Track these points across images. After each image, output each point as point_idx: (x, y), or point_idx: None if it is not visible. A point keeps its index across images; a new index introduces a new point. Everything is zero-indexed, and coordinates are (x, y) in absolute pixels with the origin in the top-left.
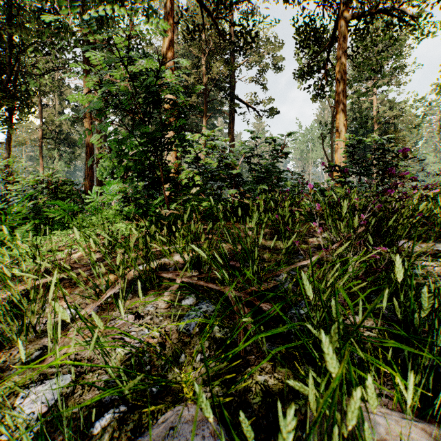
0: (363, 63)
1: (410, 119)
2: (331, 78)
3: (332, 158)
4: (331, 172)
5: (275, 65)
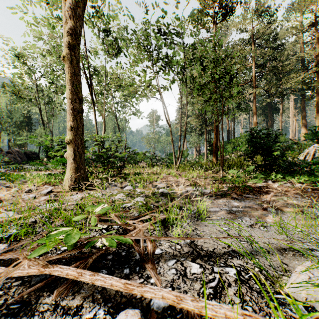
0: None
1: None
2: None
3: None
4: None
5: None
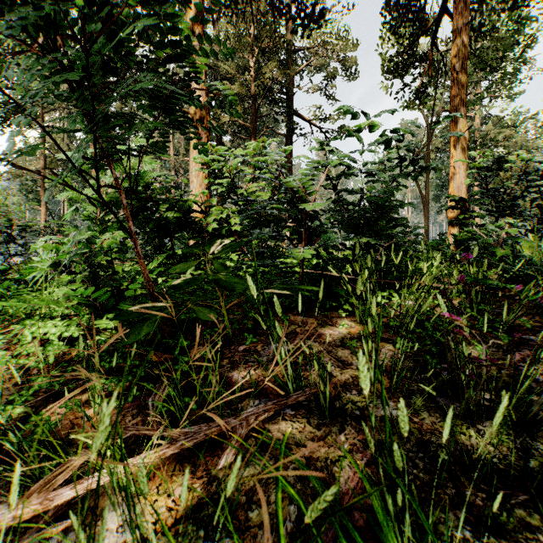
0: (487, 47)
1: (525, 141)
2: (437, 72)
3: (427, 192)
4: (426, 211)
5: (347, 69)
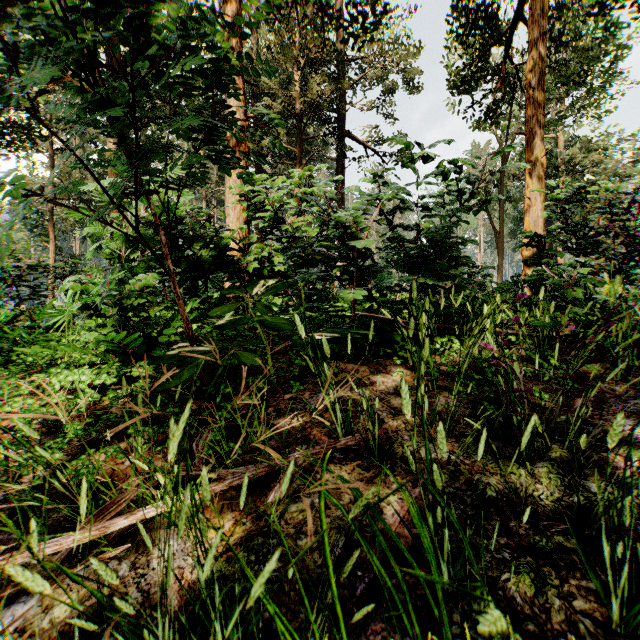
0: (569, 60)
1: (616, 167)
2: (511, 88)
3: (501, 227)
4: (500, 249)
5: (408, 83)
